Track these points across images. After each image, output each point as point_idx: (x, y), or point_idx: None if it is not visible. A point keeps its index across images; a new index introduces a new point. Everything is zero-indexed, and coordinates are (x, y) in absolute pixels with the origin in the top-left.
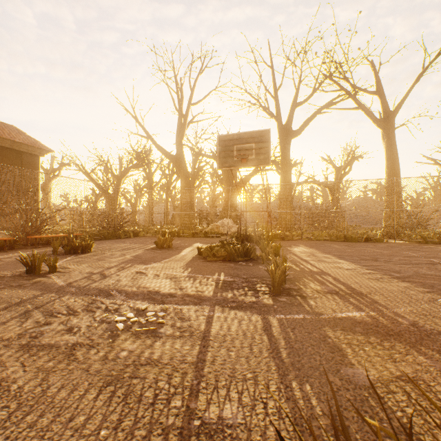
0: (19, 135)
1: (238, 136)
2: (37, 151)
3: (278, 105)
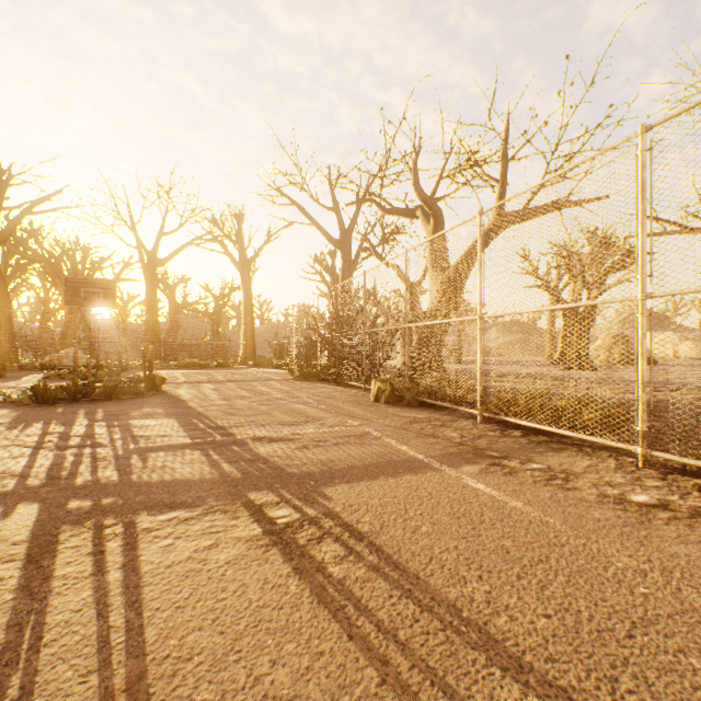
0: None
1: (87, 280)
2: None
3: (138, 238)
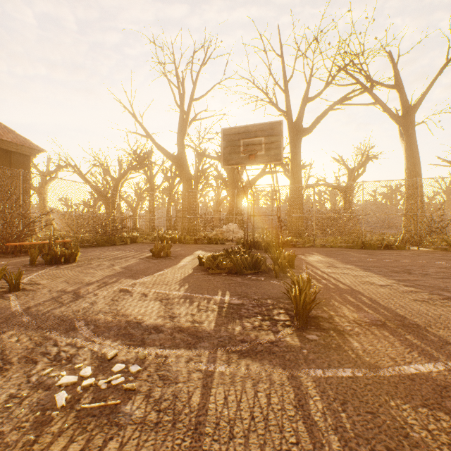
0: (8, 133)
1: (245, 128)
2: (28, 151)
3: (288, 99)
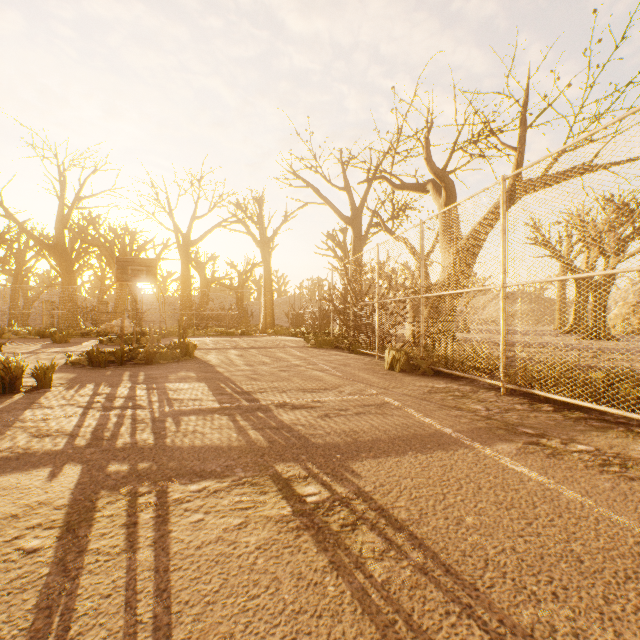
0: None
1: (133, 260)
2: None
3: (174, 223)
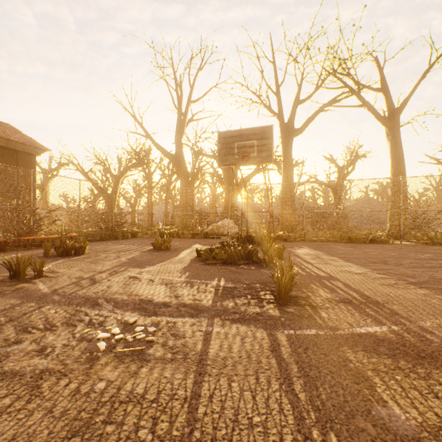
0: (15, 133)
1: (239, 132)
2: (33, 150)
3: (280, 102)
